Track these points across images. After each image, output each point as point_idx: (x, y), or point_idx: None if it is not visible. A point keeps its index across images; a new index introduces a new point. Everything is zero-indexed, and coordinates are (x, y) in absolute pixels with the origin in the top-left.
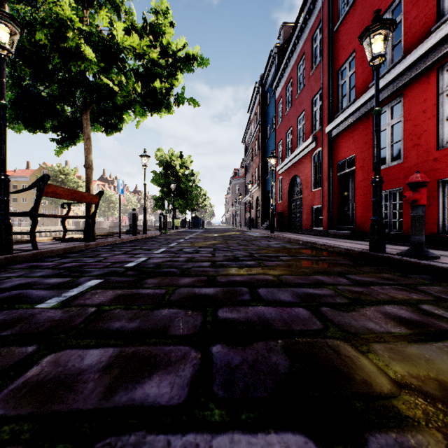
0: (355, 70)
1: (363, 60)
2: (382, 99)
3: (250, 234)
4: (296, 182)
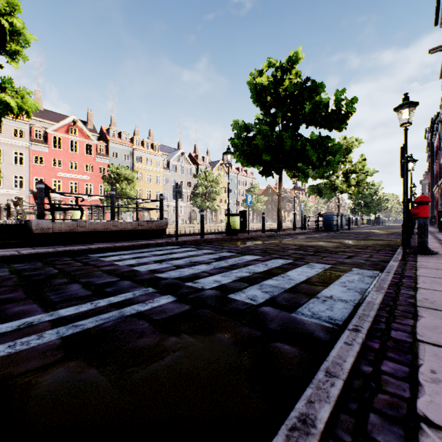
0: None
1: None
2: None
3: None
4: None
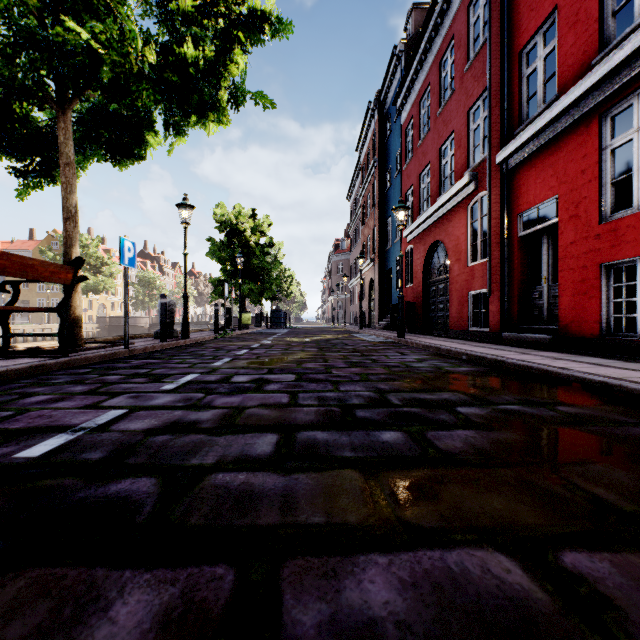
0: (559, 41)
1: (577, 19)
2: (626, 80)
3: (362, 339)
4: (437, 253)
